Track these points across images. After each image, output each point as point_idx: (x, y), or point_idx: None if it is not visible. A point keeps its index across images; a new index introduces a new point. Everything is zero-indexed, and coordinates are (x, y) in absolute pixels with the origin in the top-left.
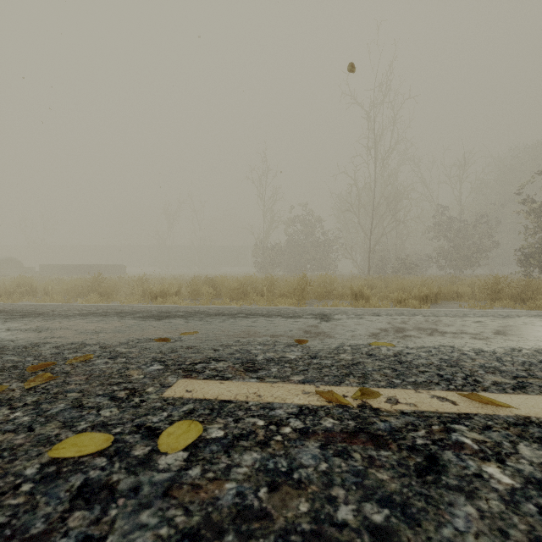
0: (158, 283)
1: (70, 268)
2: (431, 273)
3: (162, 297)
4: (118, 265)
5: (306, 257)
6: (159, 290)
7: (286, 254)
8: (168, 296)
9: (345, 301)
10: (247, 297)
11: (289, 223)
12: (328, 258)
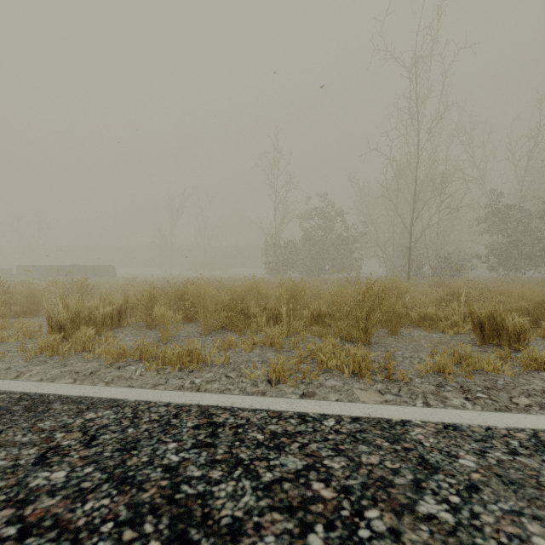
0: (122, 290)
1: (50, 270)
2: (478, 276)
3: (77, 326)
4: (106, 266)
5: (326, 257)
6: (70, 313)
7: (301, 253)
8: (83, 326)
9: (446, 335)
10: (249, 324)
11: (304, 216)
12: (350, 258)
